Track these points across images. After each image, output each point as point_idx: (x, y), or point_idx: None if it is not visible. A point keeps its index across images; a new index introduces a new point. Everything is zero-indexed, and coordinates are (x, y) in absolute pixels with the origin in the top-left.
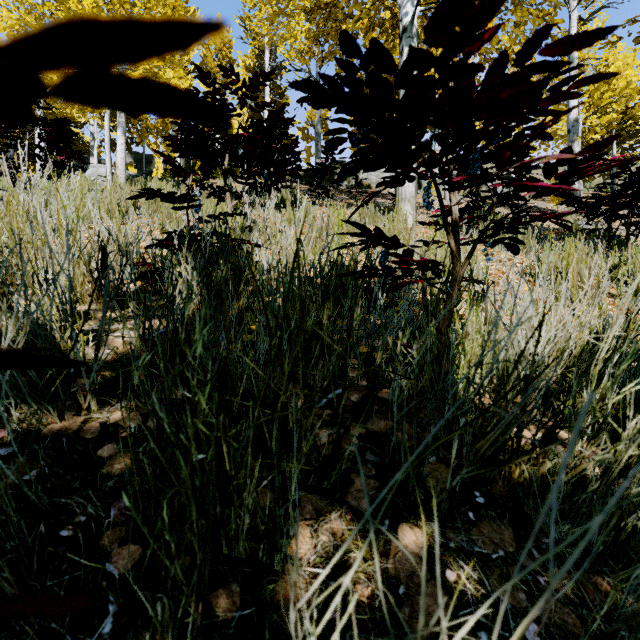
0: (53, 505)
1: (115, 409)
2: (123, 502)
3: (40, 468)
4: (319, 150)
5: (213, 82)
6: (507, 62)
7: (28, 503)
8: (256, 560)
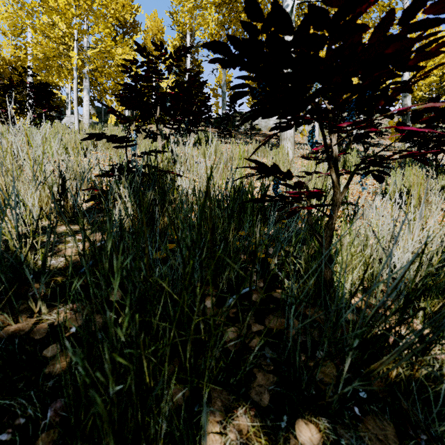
0: None
1: (62, 311)
2: (59, 402)
3: None
4: (225, 104)
5: (148, 54)
6: (392, 21)
7: None
8: None
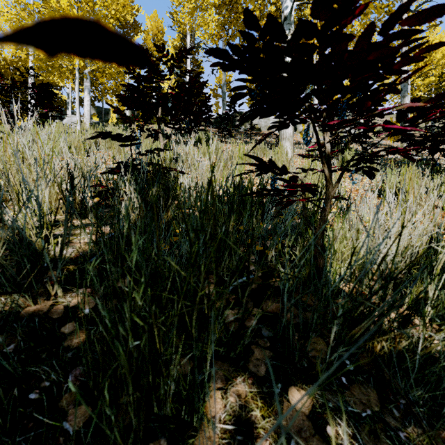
0: (25, 373)
1: (76, 295)
2: (78, 370)
3: (17, 342)
4: (225, 104)
5: (150, 56)
6: (374, 31)
7: (6, 371)
8: (179, 418)
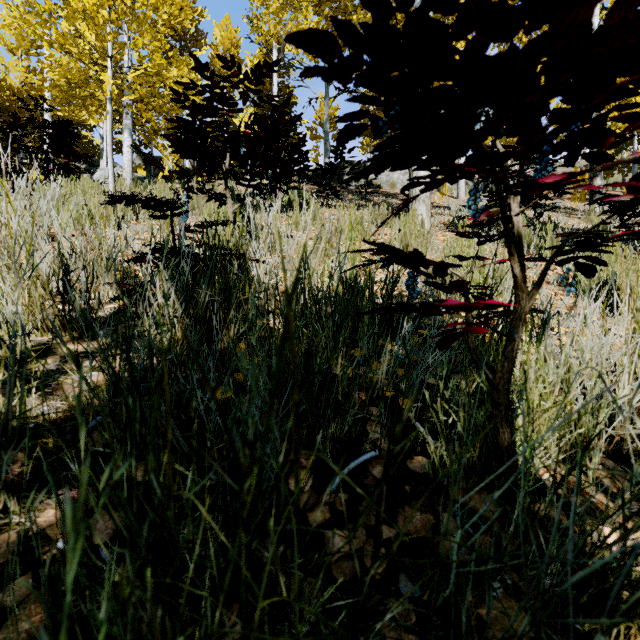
0: None
1: (47, 505)
2: None
3: None
4: (328, 149)
5: (212, 74)
6: None
7: None
8: None
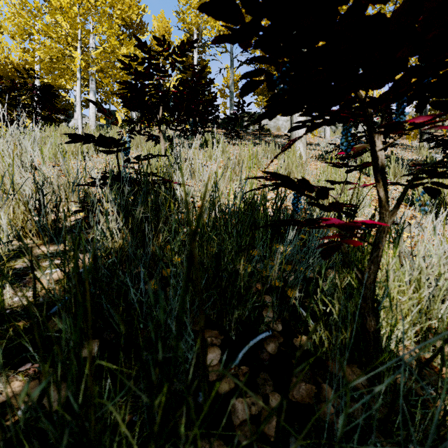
0: None
1: (13, 378)
2: None
3: None
4: (232, 104)
5: (149, 50)
6: None
7: None
8: None
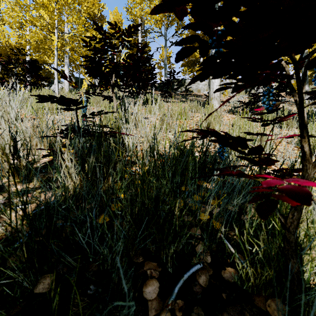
0: None
1: None
2: None
3: None
4: (166, 73)
5: (104, 32)
6: None
7: None
8: None
